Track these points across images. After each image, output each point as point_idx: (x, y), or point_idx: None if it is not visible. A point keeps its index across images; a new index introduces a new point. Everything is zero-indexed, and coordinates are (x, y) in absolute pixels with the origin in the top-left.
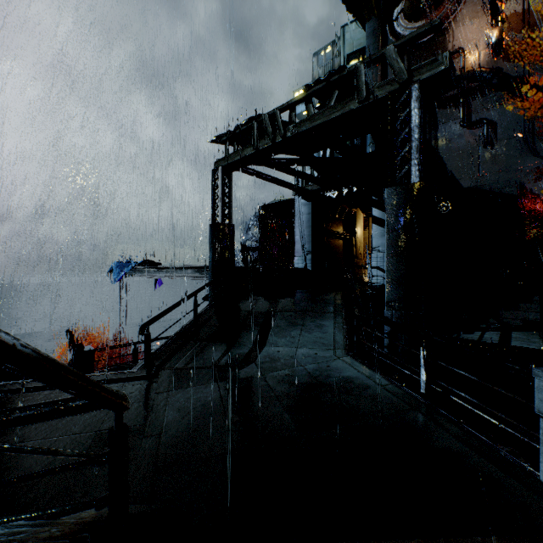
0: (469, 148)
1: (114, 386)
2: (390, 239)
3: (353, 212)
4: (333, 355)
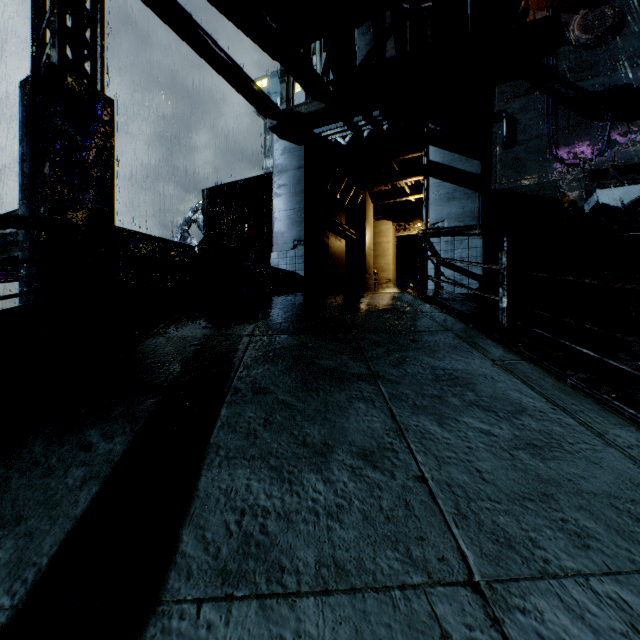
0: None
1: None
2: None
3: (360, 198)
4: None
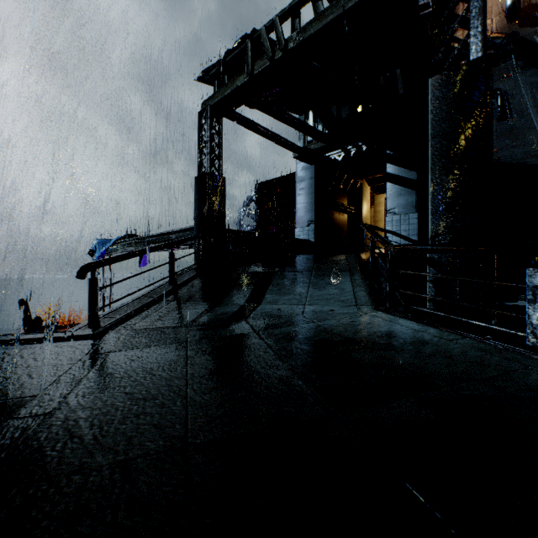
0: None
1: (28, 347)
2: (437, 148)
3: (359, 184)
4: (357, 311)
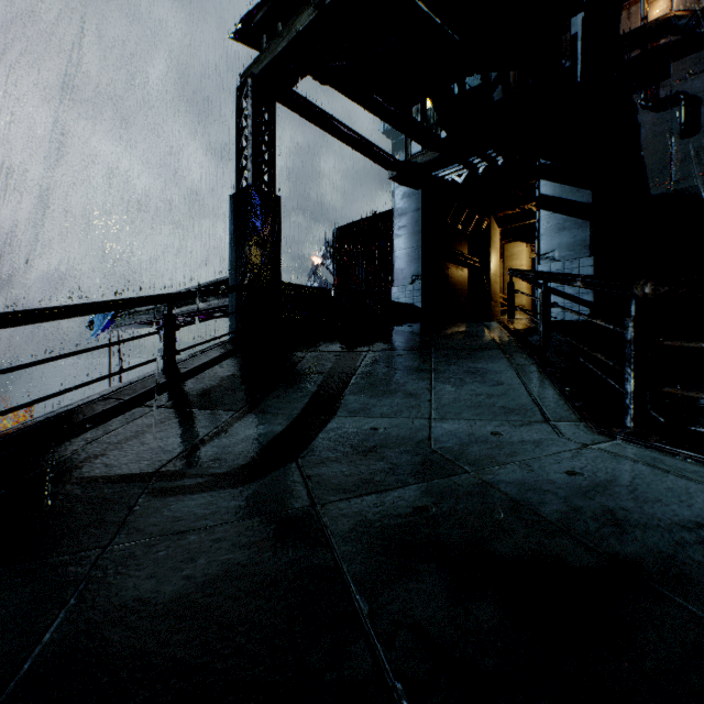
0: (655, 141)
1: None
2: None
3: (484, 225)
4: (560, 439)
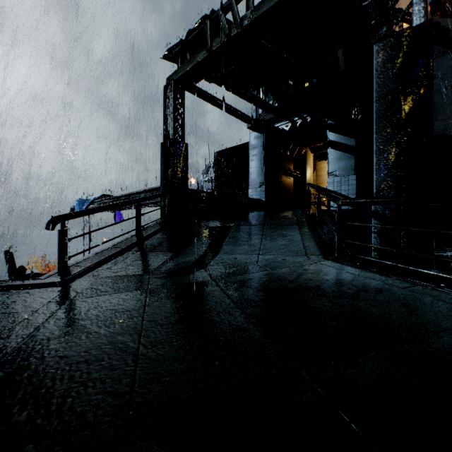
0: None
1: None
2: (382, 109)
3: (303, 152)
4: (308, 260)
